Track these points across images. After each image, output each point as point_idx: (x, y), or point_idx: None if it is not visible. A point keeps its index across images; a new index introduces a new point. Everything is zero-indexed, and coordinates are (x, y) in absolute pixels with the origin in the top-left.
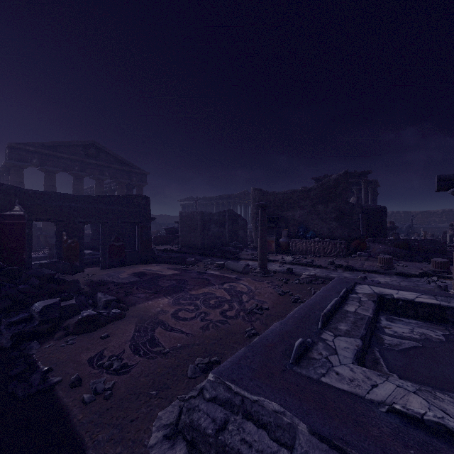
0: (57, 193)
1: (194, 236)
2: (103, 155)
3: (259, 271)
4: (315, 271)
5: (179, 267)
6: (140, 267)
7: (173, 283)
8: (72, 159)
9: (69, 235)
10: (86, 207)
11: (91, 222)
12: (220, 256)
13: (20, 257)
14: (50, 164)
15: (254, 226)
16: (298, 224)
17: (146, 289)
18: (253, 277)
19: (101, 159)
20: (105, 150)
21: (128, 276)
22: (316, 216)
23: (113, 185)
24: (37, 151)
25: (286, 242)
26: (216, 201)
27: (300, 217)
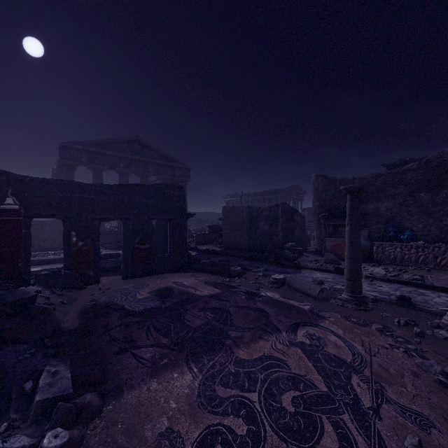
0: (63, 181)
1: (240, 235)
2: (147, 151)
3: (348, 298)
4: (441, 298)
5: (221, 279)
6: (171, 277)
7: (208, 319)
8: (117, 156)
9: (80, 236)
10: (103, 199)
11: (108, 219)
12: (273, 262)
13: (14, 265)
14: (97, 162)
15: (316, 224)
16: (384, 221)
17: (161, 334)
18: (342, 312)
19: (145, 155)
20: (149, 145)
21: (147, 295)
22: (416, 208)
23: (159, 182)
24: (86, 149)
25: (368, 246)
26: (262, 196)
27: (387, 211)
